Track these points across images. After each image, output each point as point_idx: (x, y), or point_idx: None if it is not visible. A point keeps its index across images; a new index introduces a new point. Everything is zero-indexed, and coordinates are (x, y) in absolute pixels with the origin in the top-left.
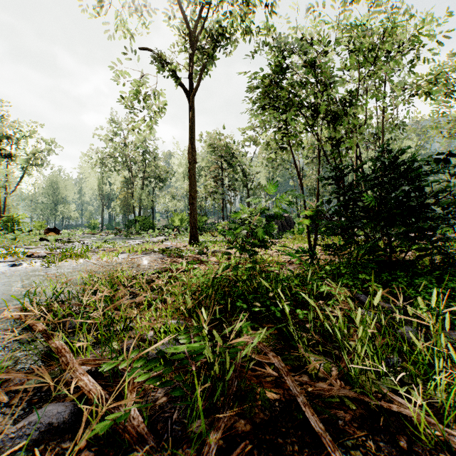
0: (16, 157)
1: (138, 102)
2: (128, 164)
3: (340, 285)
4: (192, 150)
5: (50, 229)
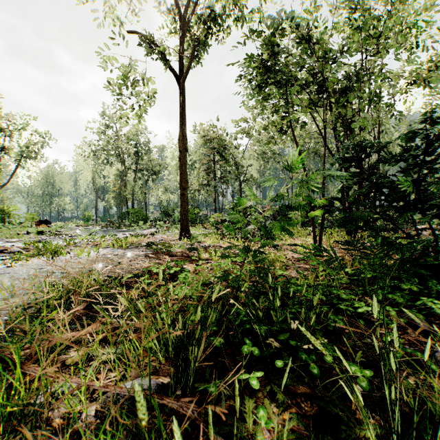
0: (9, 149)
1: (126, 88)
2: (121, 156)
3: (377, 298)
4: (182, 138)
5: (41, 221)
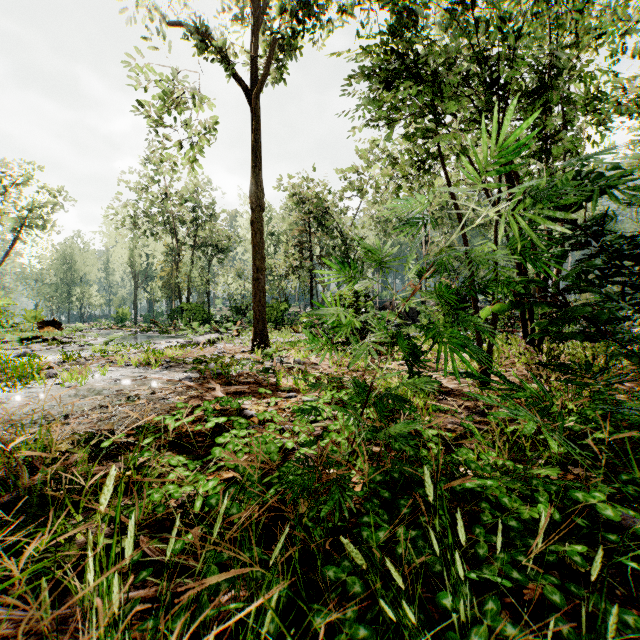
0: (2, 214)
1: (168, 111)
2: (172, 225)
3: None
4: (256, 188)
5: (46, 322)
